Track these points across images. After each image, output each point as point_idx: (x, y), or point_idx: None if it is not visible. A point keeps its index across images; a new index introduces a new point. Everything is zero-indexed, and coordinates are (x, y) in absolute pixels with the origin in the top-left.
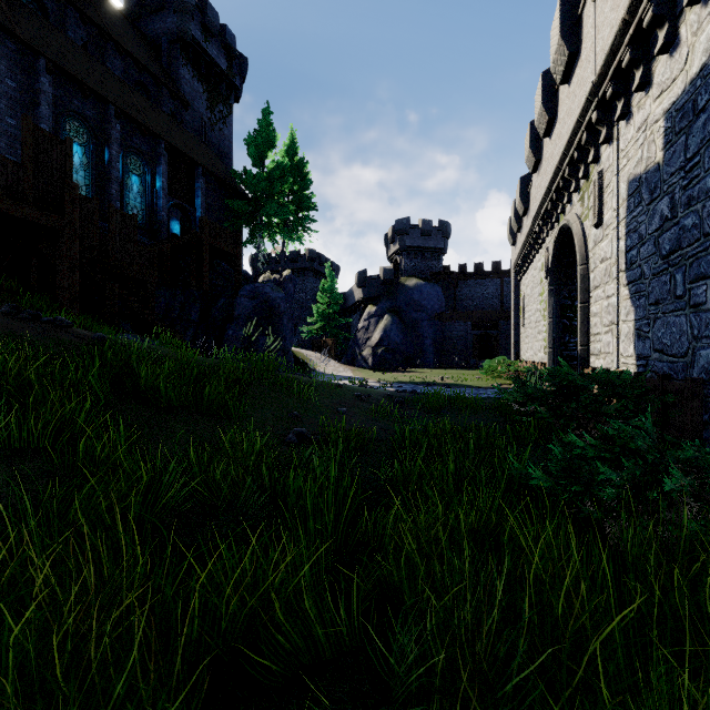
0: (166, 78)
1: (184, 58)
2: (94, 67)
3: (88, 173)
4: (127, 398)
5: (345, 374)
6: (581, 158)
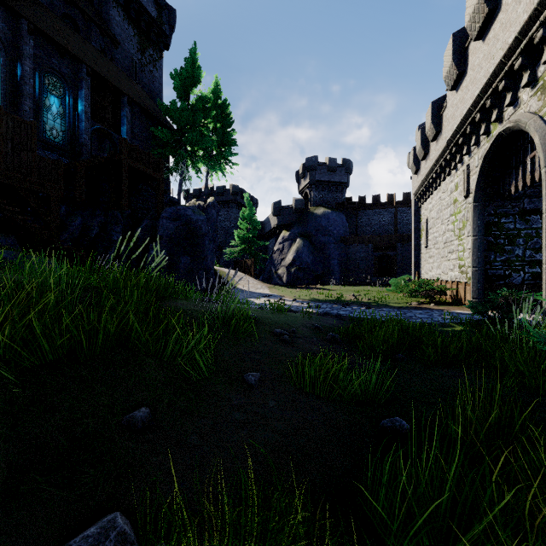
0: (97, 16)
1: (115, 1)
2: None
3: None
4: None
5: (262, 291)
6: None
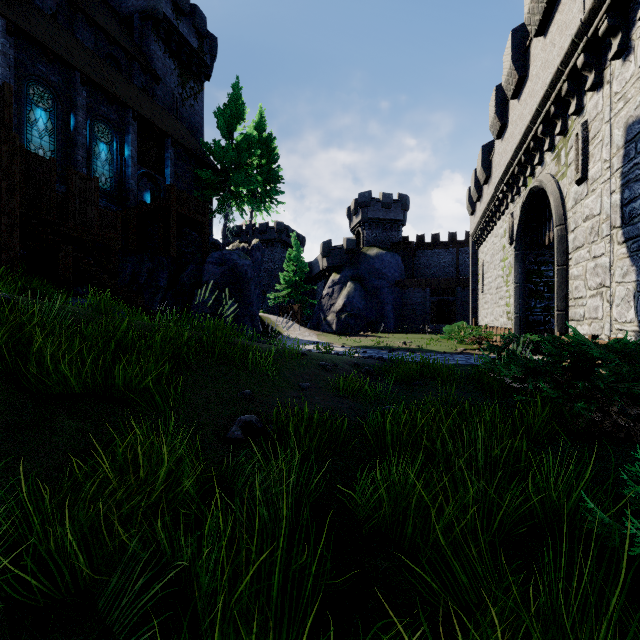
0: (138, 53)
1: (156, 34)
2: (61, 34)
3: (53, 139)
4: (1, 382)
5: (310, 338)
6: (559, 112)
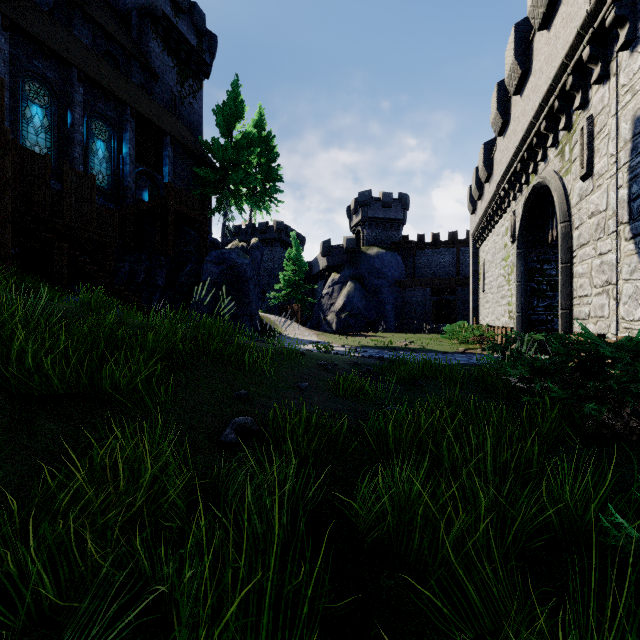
0: (136, 50)
1: (154, 32)
2: (58, 30)
3: (49, 136)
4: None
5: (310, 338)
6: (563, 107)
